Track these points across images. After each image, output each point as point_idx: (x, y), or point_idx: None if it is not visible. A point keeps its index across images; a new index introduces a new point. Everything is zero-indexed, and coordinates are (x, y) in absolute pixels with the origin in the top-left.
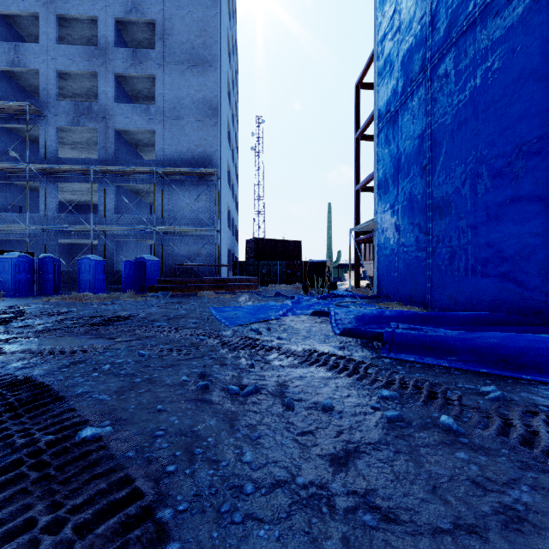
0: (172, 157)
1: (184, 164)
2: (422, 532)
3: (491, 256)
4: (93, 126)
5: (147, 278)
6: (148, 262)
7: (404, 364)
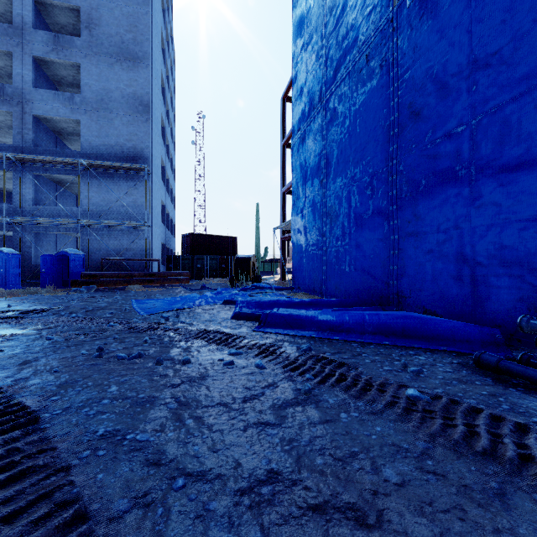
0: (100, 149)
1: (112, 157)
2: (197, 407)
3: (358, 255)
4: (6, 109)
5: (71, 272)
6: (72, 256)
7: (266, 335)
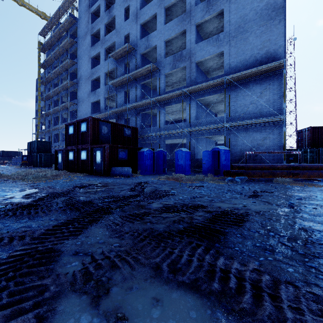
0: (237, 67)
1: (247, 69)
2: None
3: None
4: (182, 65)
5: (221, 164)
6: (221, 151)
7: None
